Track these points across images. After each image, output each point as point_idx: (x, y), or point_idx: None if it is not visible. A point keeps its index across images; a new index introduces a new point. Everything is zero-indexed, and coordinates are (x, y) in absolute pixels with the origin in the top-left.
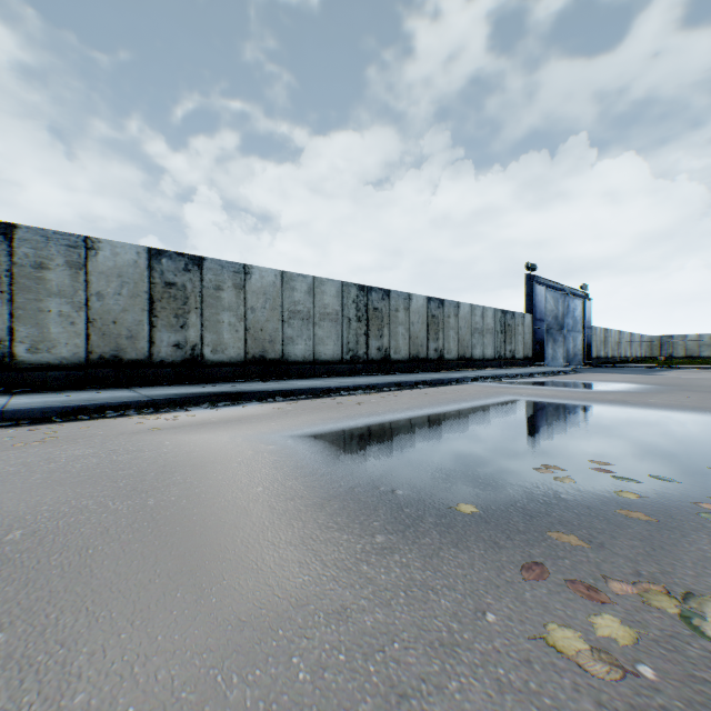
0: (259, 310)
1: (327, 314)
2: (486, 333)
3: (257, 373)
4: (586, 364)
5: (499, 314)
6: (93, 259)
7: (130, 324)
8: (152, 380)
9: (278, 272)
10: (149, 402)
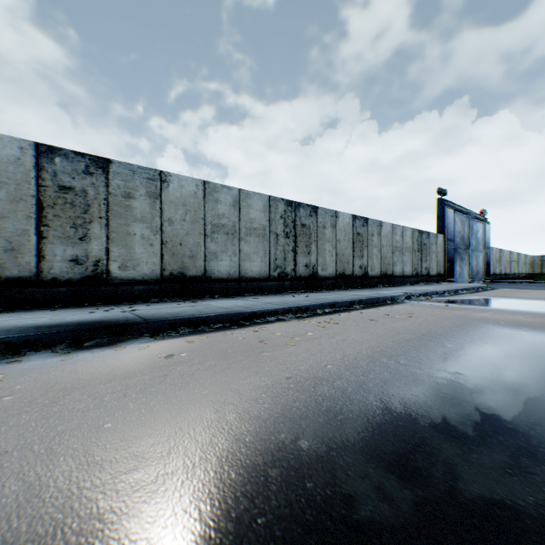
0: (178, 222)
1: (253, 229)
2: (404, 251)
3: (175, 292)
4: (486, 280)
5: (416, 234)
6: None
7: (10, 234)
8: (41, 301)
9: (199, 182)
10: None
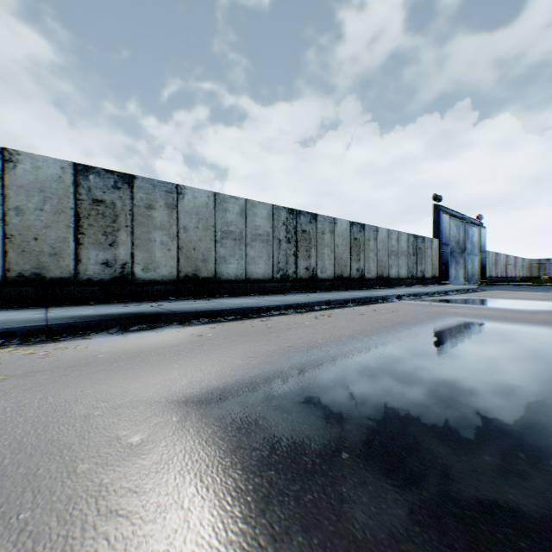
0: (192, 230)
1: (258, 235)
2: (400, 255)
3: (189, 291)
4: (481, 283)
5: (411, 239)
6: (11, 172)
7: (54, 241)
8: (78, 299)
9: (210, 193)
10: (41, 328)
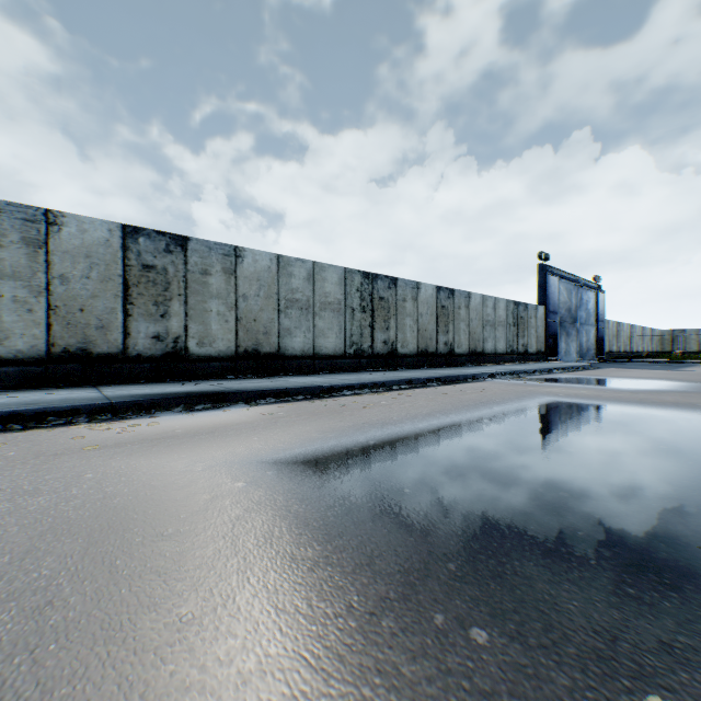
0: (252, 298)
1: (328, 304)
2: (497, 326)
3: (249, 369)
4: (599, 359)
5: (511, 306)
6: (56, 236)
7: (101, 313)
8: (127, 377)
9: (273, 256)
10: (106, 406)
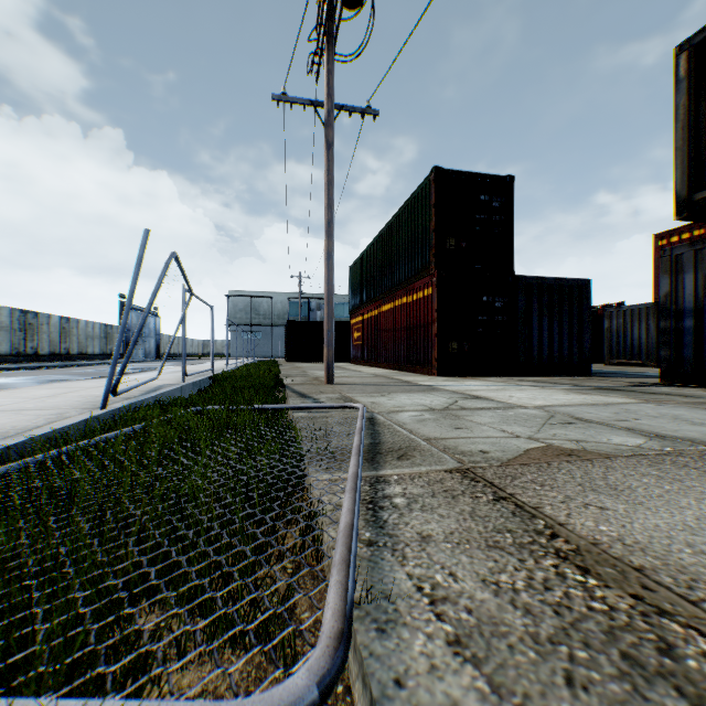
0: None
1: (4, 327)
2: (96, 338)
3: None
4: (158, 358)
5: (104, 327)
6: None
7: None
8: None
9: None
10: None
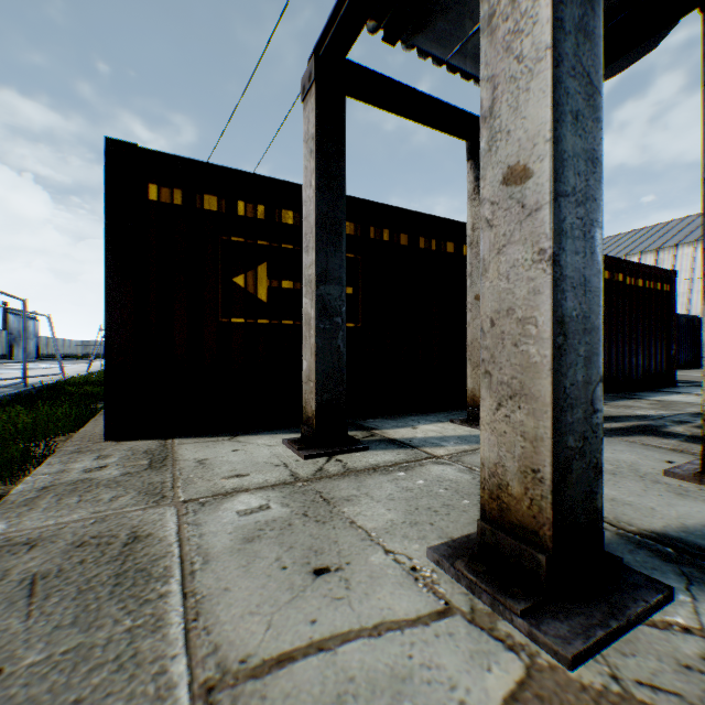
0: None
1: None
2: None
3: None
4: (38, 359)
5: None
6: None
7: None
8: None
9: None
10: None
